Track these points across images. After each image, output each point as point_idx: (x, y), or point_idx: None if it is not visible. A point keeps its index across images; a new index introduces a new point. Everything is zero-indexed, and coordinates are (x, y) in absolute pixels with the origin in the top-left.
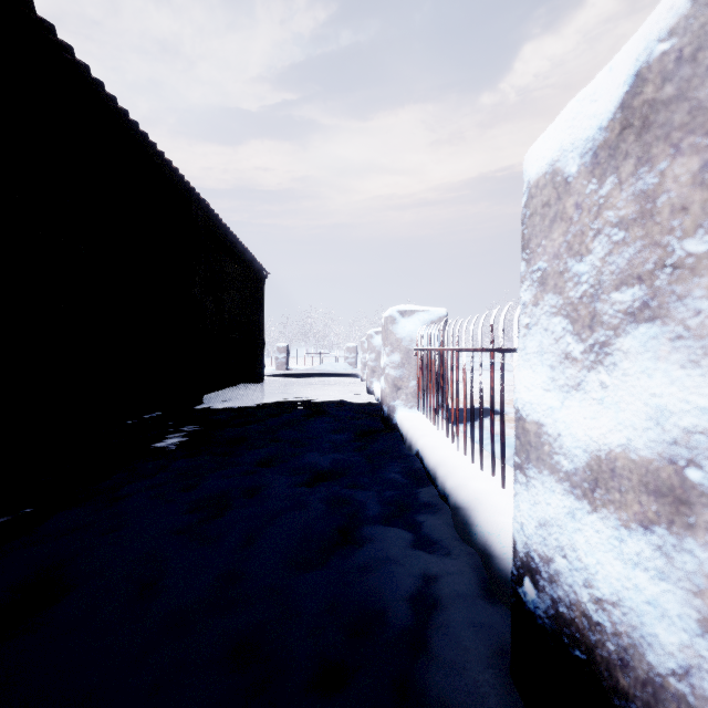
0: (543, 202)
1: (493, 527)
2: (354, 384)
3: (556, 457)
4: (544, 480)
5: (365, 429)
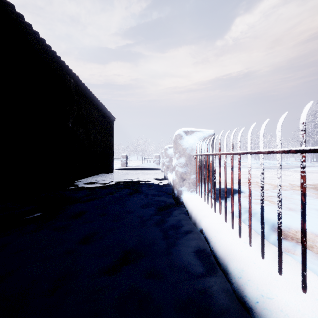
0: None
1: None
2: (158, 173)
3: None
4: None
5: (163, 205)
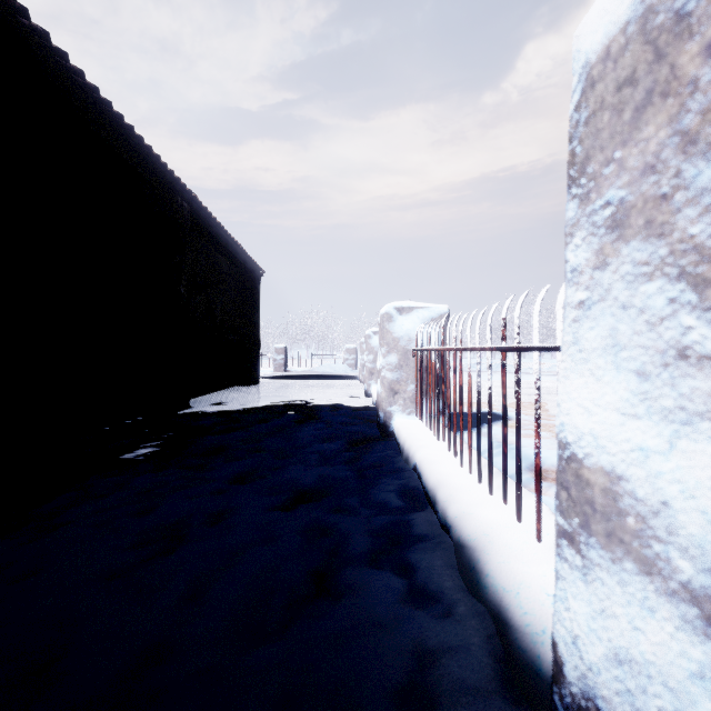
0: (620, 81)
1: (510, 579)
2: (352, 386)
3: (659, 547)
4: (626, 580)
5: (359, 437)
